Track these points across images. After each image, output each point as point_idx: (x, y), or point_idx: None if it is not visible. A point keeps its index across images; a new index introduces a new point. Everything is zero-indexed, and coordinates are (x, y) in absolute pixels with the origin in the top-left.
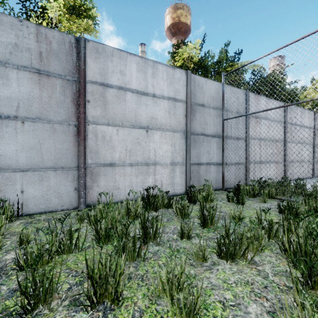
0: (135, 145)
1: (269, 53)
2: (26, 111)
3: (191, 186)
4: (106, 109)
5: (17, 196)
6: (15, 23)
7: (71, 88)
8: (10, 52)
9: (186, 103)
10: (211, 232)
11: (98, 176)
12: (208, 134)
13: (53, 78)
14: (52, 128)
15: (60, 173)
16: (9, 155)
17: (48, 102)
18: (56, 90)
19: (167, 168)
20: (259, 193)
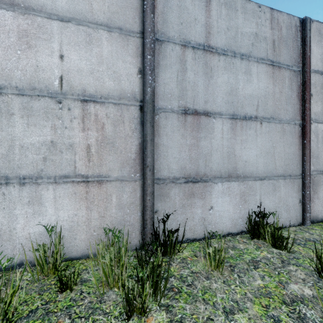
0: None
1: None
2: (263, 110)
3: None
4: None
5: (256, 208)
6: (255, 9)
7: (296, 81)
8: (251, 43)
9: None
10: None
11: (318, 186)
12: None
13: (283, 69)
14: (282, 129)
15: (288, 182)
16: (251, 161)
17: (279, 98)
18: (285, 83)
19: None
20: None
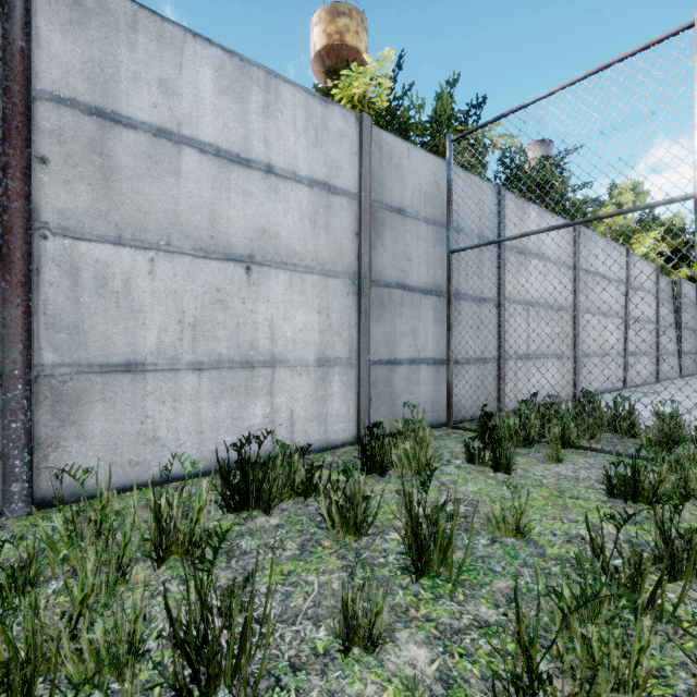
0: (212, 310)
1: (564, 86)
2: None
3: (373, 426)
4: (111, 193)
5: None
6: None
7: None
8: None
9: (358, 201)
10: (446, 596)
11: (82, 405)
12: (415, 286)
13: None
14: None
15: None
16: None
17: None
18: None
19: (306, 374)
20: (537, 434)
